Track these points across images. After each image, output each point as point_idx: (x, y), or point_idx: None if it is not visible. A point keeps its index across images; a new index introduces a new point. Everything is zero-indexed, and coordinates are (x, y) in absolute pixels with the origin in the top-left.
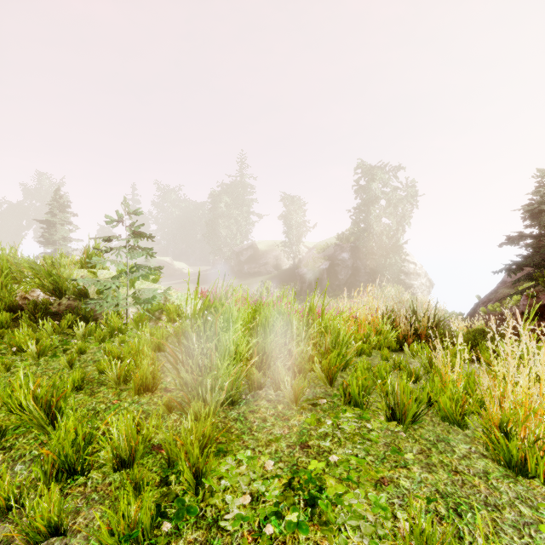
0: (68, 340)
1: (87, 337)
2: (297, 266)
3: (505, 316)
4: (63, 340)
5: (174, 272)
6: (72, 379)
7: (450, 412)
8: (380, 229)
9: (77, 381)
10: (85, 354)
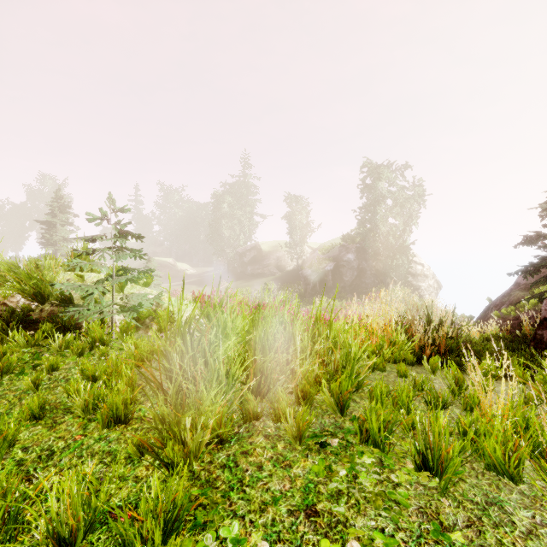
0: (43, 353)
1: (64, 350)
2: (301, 267)
3: (520, 320)
4: (36, 353)
5: (177, 274)
6: (29, 408)
7: (499, 461)
8: (386, 229)
9: (34, 411)
10: (58, 371)
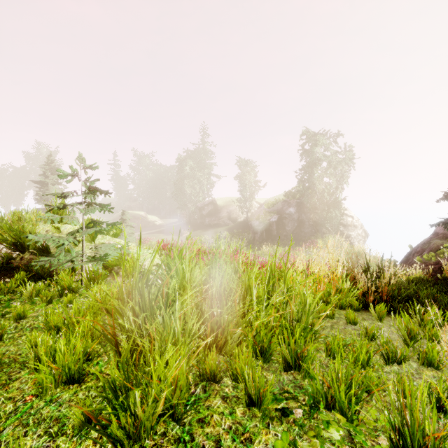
0: (15, 300)
1: (35, 297)
2: (250, 219)
3: (440, 265)
4: (8, 300)
5: (147, 224)
6: None
7: None
8: (322, 187)
9: None
10: (26, 319)
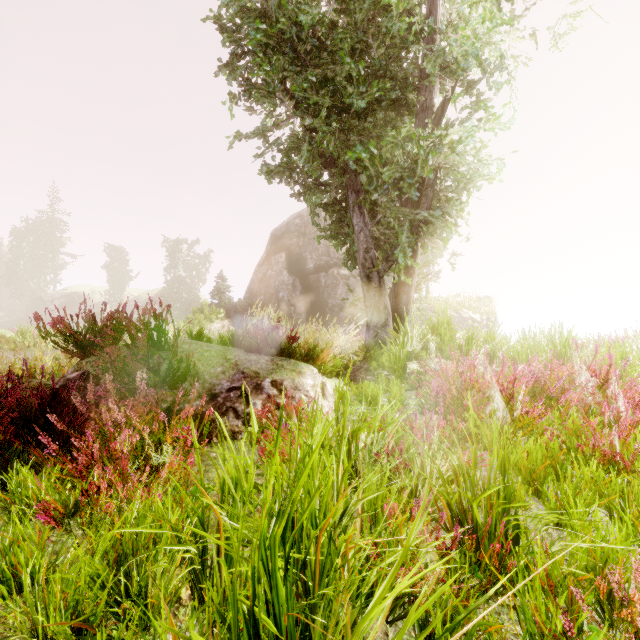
0: None
1: None
2: None
3: None
4: None
5: None
6: None
7: None
8: (184, 288)
9: None
10: None
